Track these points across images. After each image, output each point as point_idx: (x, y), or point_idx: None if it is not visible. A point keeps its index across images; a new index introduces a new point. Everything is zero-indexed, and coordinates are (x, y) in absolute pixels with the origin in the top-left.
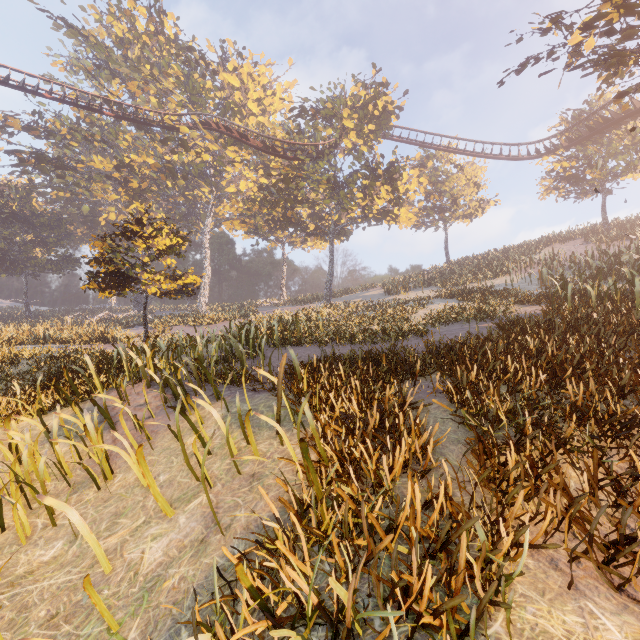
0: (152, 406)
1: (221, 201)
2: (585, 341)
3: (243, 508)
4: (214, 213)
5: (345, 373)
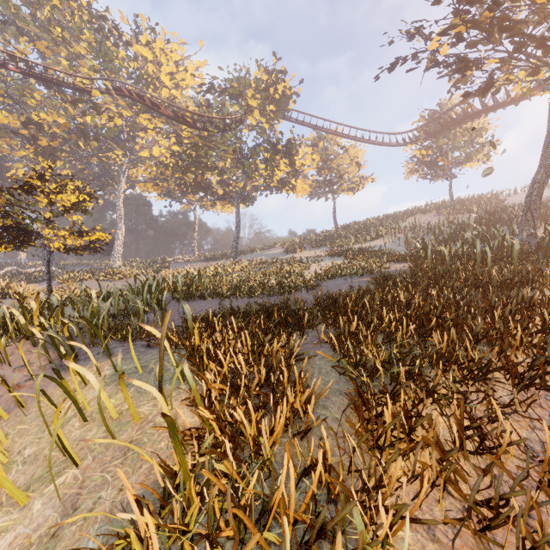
0: (35, 366)
1: (135, 164)
2: (444, 293)
3: (111, 486)
4: (128, 175)
5: (238, 326)
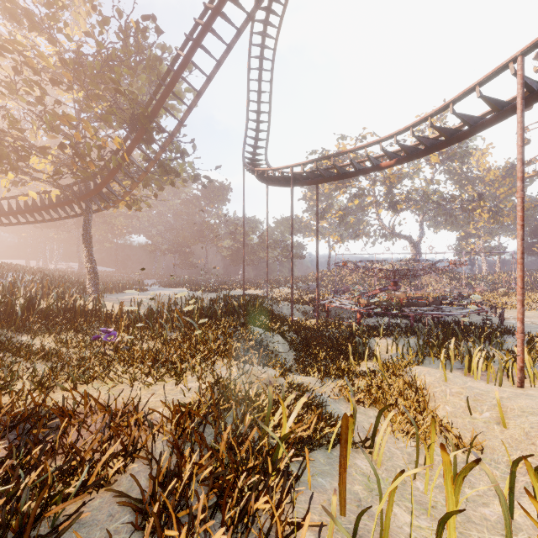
0: None
1: None
2: None
3: None
4: None
5: None
